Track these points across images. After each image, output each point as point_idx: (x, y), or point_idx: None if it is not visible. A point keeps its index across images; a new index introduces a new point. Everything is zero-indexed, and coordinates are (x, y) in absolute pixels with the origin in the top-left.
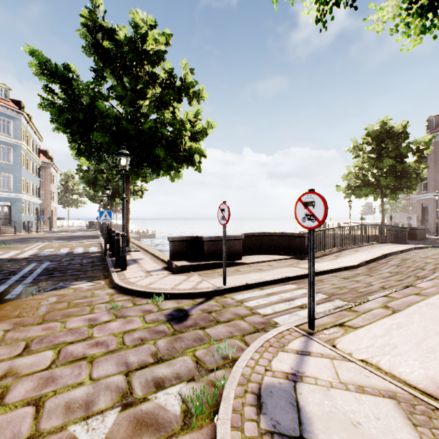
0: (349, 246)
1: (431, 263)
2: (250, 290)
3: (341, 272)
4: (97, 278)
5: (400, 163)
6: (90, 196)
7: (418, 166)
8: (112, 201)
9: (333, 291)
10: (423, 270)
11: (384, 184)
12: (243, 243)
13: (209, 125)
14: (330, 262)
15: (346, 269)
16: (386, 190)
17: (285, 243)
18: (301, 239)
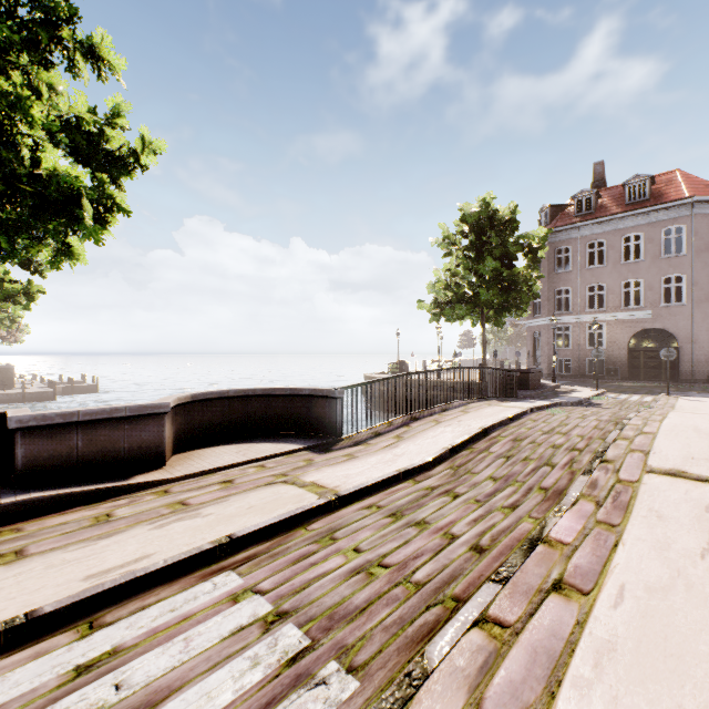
0: (427, 410)
1: (563, 447)
2: (30, 648)
3: (394, 489)
4: None
5: (507, 268)
6: None
7: (530, 274)
8: None
9: (341, 593)
10: (553, 468)
11: (486, 299)
12: (190, 419)
13: (145, 145)
14: (382, 456)
15: (408, 477)
16: (489, 310)
17: (298, 412)
18: (330, 403)
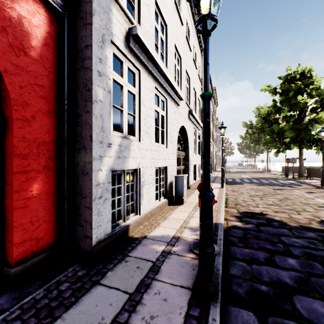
0: None
1: None
2: None
3: None
4: (264, 173)
5: None
6: (241, 151)
7: None
8: (255, 154)
9: None
10: None
11: None
12: None
13: None
14: None
15: None
16: None
17: None
18: None
